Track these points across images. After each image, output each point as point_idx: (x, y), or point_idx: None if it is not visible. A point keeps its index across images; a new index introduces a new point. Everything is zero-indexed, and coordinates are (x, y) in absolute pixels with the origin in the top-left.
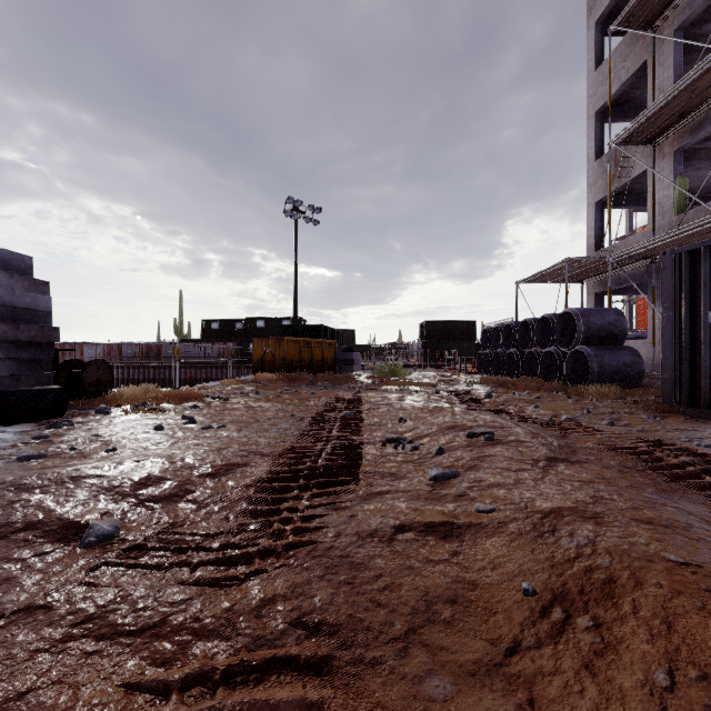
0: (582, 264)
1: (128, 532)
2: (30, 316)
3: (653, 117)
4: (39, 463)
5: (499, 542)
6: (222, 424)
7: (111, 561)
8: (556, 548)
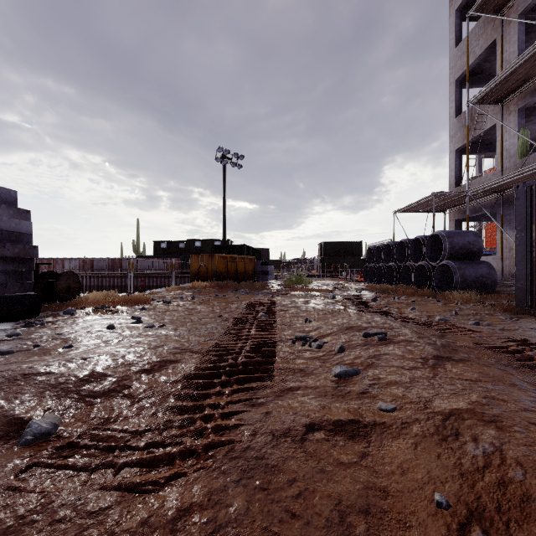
0: (446, 197)
1: (65, 428)
2: (15, 237)
3: (502, 82)
4: (5, 359)
5: (405, 444)
6: (162, 324)
7: (42, 462)
8: (462, 454)
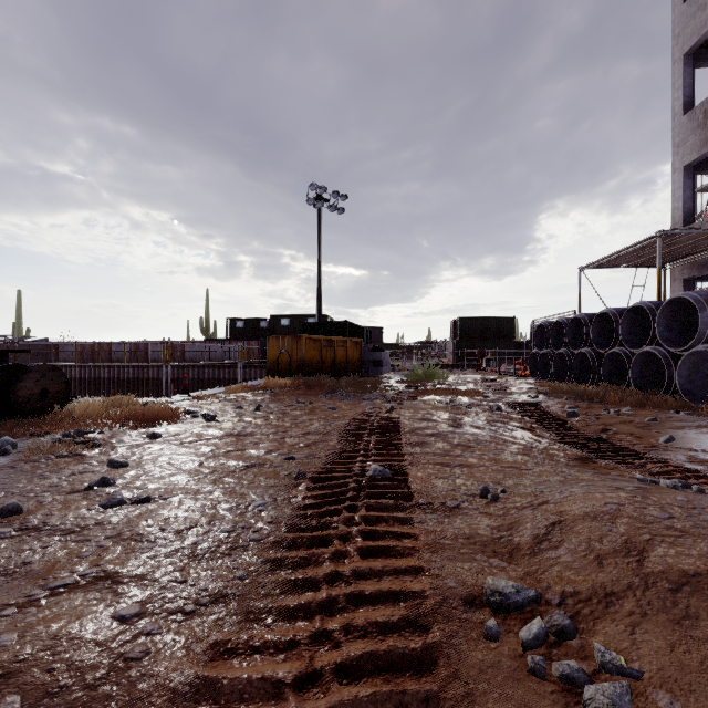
0: (677, 240)
1: None
2: None
3: None
4: None
5: None
6: (142, 497)
7: None
8: None
